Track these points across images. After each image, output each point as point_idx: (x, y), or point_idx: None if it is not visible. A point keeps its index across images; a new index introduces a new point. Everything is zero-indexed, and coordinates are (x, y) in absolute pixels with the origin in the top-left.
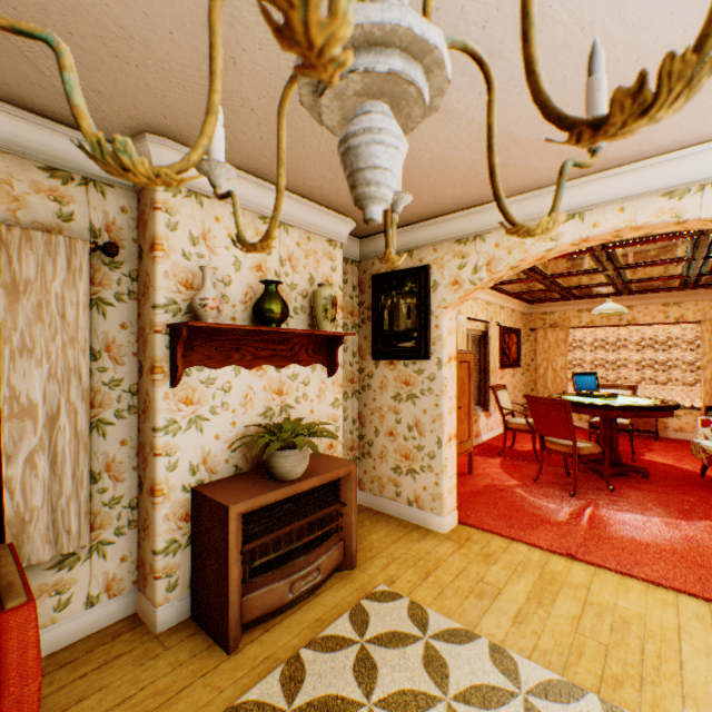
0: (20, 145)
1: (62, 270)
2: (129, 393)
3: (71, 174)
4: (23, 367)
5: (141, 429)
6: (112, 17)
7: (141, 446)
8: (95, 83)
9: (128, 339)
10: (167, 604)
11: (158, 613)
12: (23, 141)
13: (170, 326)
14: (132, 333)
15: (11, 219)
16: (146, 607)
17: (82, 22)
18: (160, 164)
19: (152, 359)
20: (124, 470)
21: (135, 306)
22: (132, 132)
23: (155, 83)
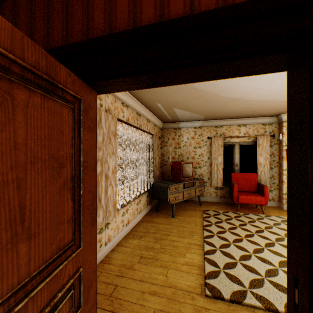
0: (258, 122)
1: (265, 141)
2: (276, 163)
3: (265, 124)
4: (259, 157)
5: (279, 170)
6: (278, 108)
7: (279, 173)
8: (272, 112)
9: (276, 152)
10: (285, 205)
11: (283, 205)
12: (259, 122)
13: (286, 149)
14: (277, 151)
15: (257, 134)
16: (280, 205)
17: (273, 109)
18: (283, 118)
19: (281, 156)
20: (275, 177)
21: (277, 145)
22: (278, 114)
23: (283, 110)
